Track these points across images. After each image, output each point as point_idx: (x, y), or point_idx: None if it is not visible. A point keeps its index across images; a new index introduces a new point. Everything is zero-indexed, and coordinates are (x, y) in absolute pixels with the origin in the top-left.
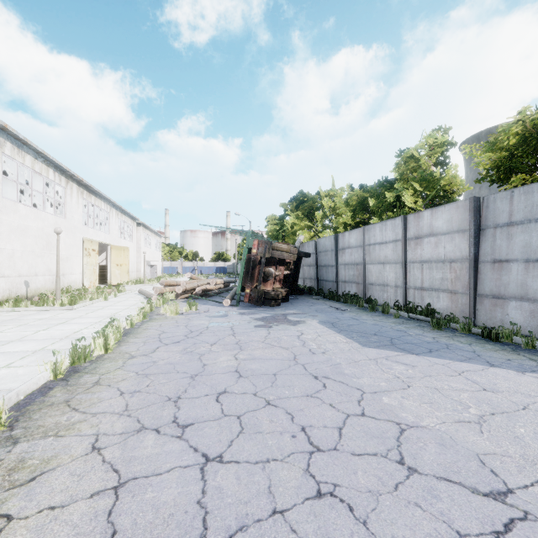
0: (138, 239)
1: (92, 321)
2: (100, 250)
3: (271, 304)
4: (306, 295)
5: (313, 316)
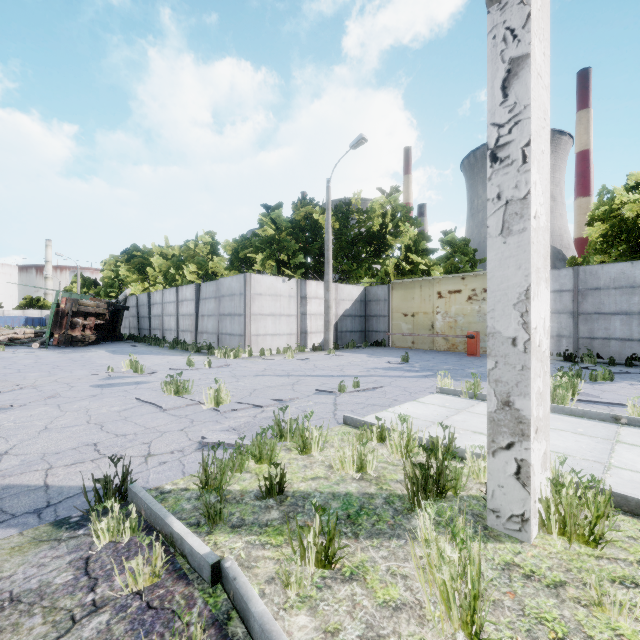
0: None
1: None
2: None
3: (79, 345)
4: (124, 341)
5: (107, 349)
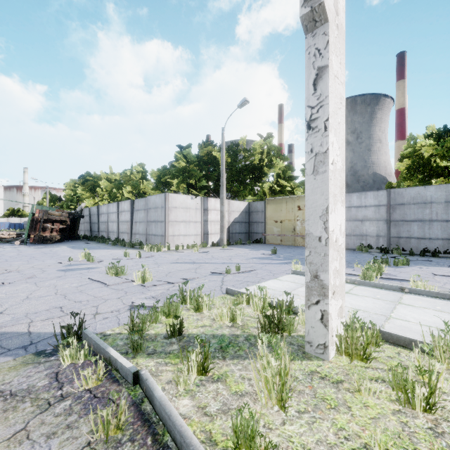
0: None
1: None
2: None
3: (48, 243)
4: (80, 240)
5: (68, 245)
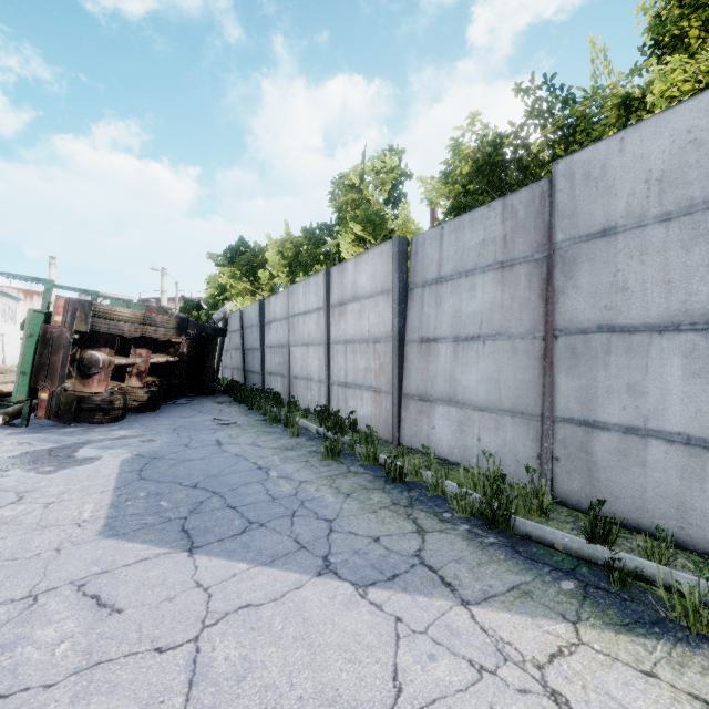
0: None
1: None
2: None
3: (96, 420)
4: (216, 396)
5: (146, 442)
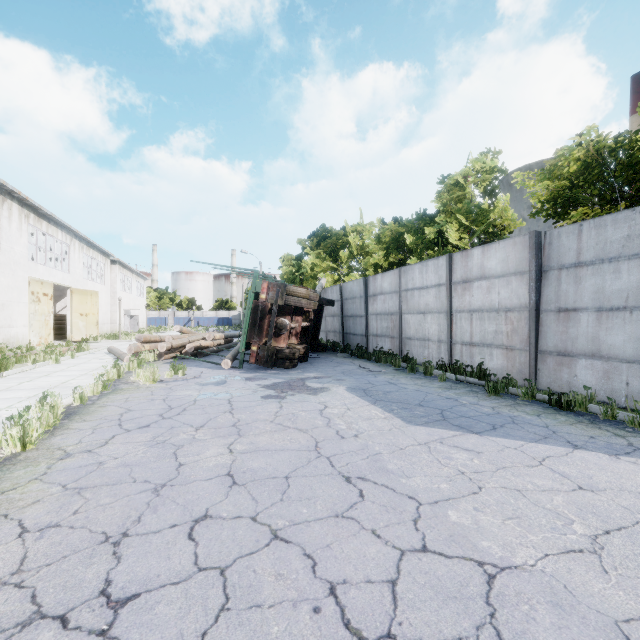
0: (112, 281)
1: (22, 395)
2: (58, 294)
3: (286, 365)
4: (329, 352)
5: (340, 381)
